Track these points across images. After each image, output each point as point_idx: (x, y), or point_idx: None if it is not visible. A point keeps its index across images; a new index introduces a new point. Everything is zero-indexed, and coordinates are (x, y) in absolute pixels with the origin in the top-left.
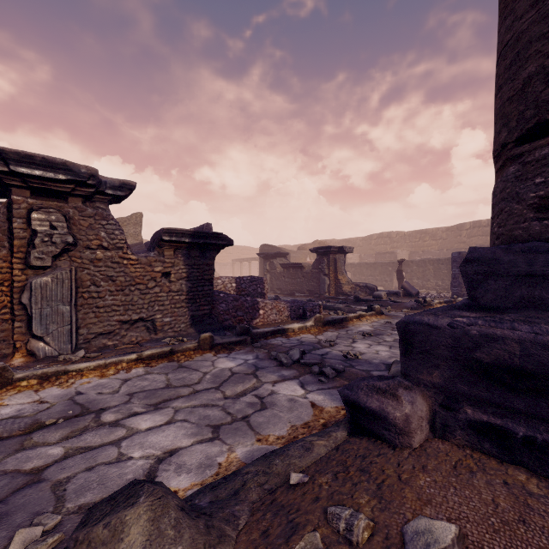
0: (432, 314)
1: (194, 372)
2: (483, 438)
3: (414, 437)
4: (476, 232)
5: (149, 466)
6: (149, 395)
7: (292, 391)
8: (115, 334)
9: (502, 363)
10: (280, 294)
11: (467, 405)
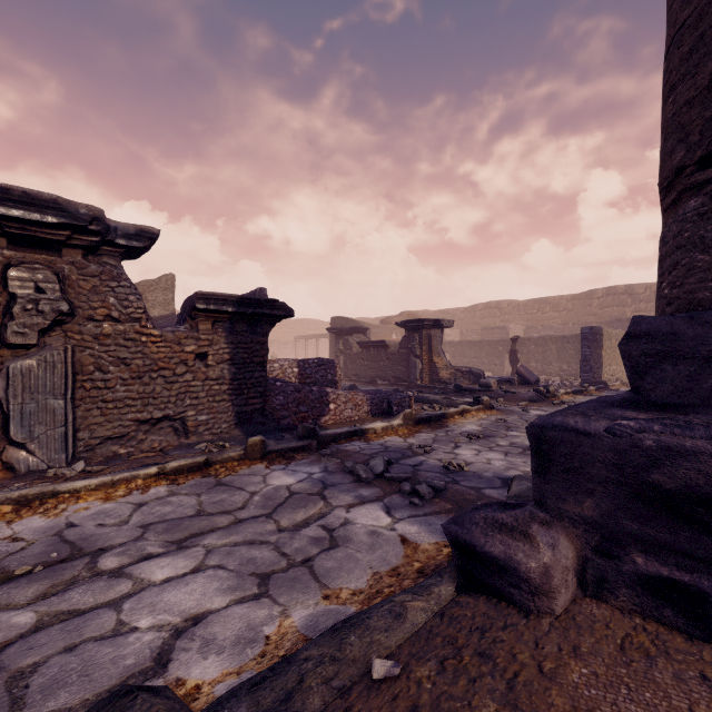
0: (580, 414)
1: (237, 492)
2: (662, 602)
3: (557, 599)
4: (611, 302)
5: (161, 642)
6: (171, 528)
7: (375, 519)
8: (129, 438)
9: (693, 490)
10: (357, 382)
11: (635, 551)
